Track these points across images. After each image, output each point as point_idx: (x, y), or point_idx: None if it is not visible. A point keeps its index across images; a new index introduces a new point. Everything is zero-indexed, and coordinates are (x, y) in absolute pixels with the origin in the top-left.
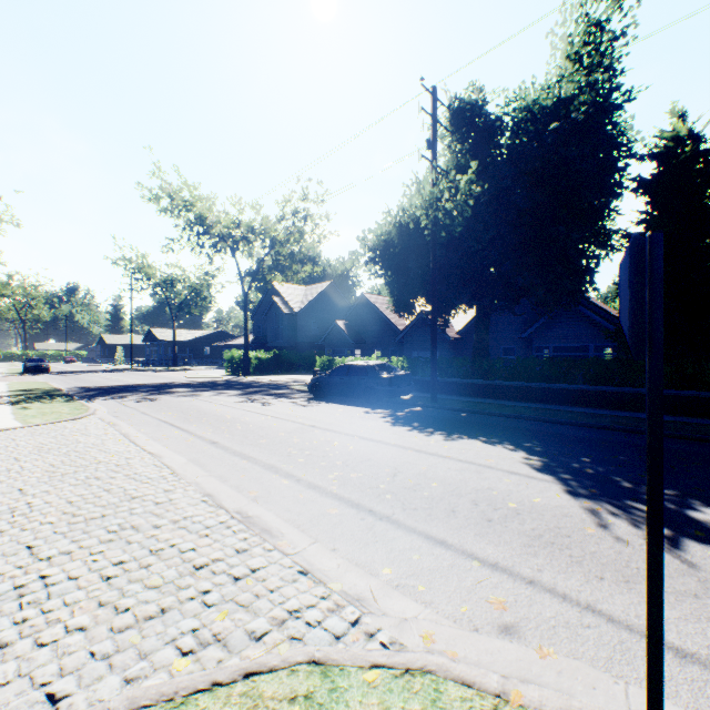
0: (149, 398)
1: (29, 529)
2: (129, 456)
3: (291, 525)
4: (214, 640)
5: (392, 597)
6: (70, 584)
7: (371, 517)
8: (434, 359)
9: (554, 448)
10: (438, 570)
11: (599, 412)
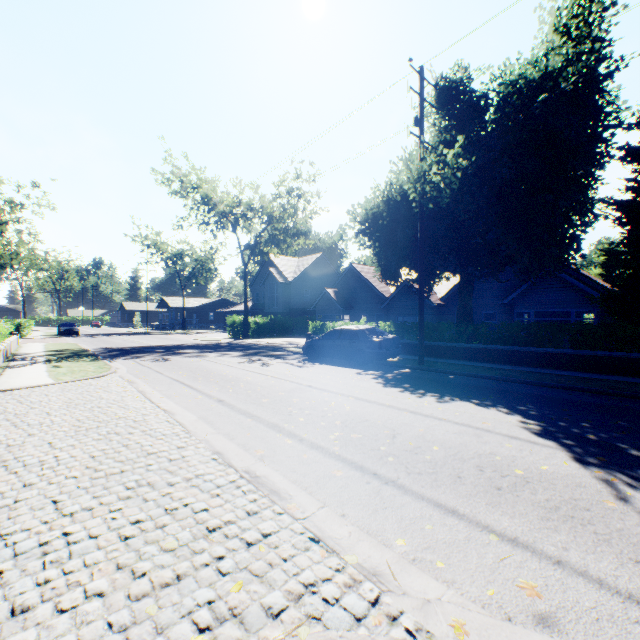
0: (162, 358)
1: (55, 483)
2: (145, 412)
3: (298, 487)
4: (230, 616)
5: (410, 573)
6: (90, 543)
7: (376, 481)
8: (421, 324)
9: (549, 412)
10: (454, 544)
11: (588, 375)
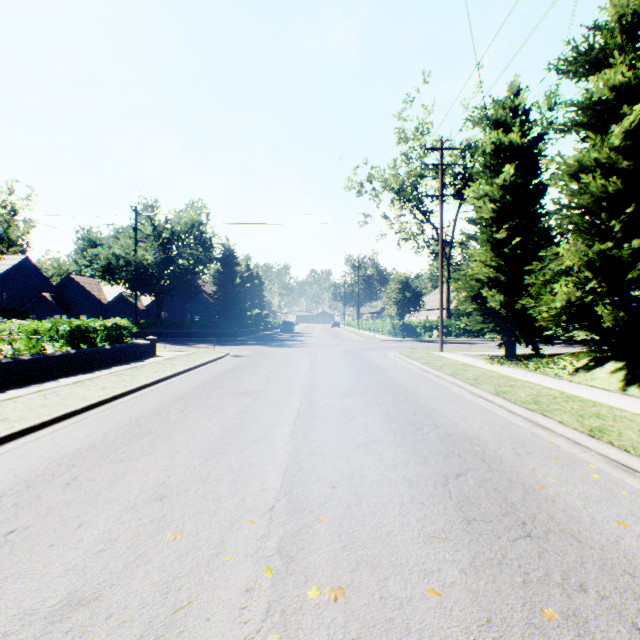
0: None
1: None
2: None
3: None
4: None
5: None
6: None
7: None
8: (137, 321)
9: (176, 343)
10: None
11: (199, 338)
